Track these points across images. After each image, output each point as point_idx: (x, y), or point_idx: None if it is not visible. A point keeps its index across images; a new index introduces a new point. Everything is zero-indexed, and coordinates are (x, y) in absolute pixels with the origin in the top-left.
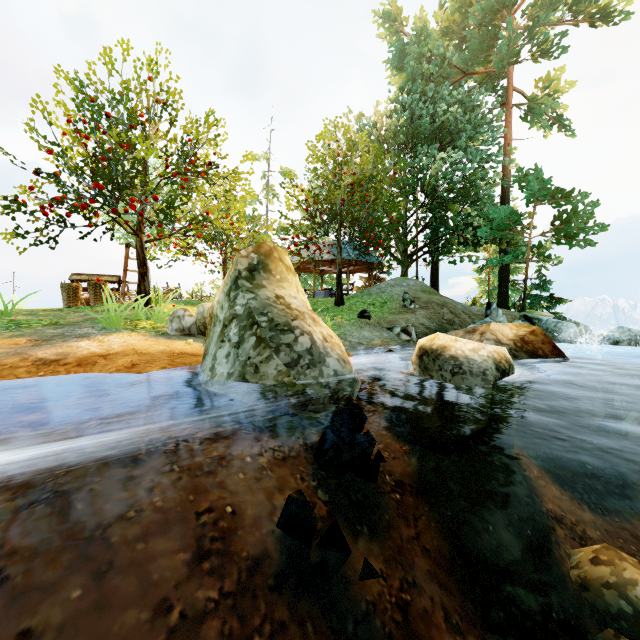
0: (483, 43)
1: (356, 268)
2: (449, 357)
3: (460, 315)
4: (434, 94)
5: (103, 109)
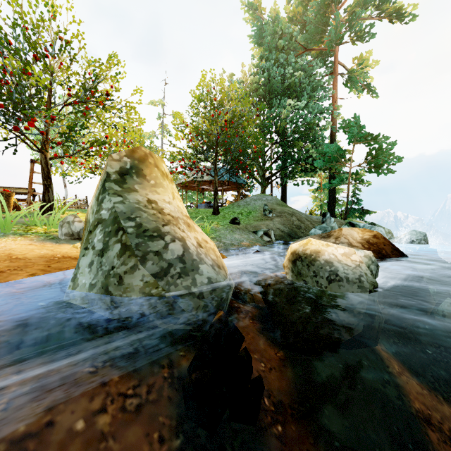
0: (318, 29)
1: (228, 187)
2: (324, 263)
3: (304, 222)
4: (284, 62)
5: (5, 38)
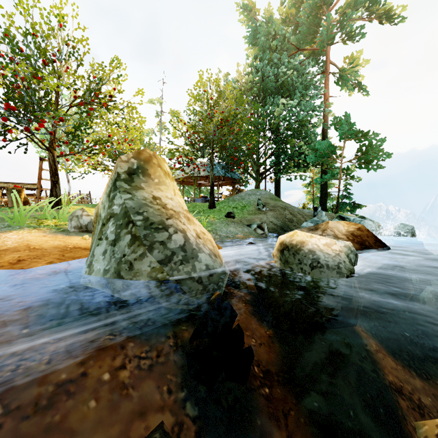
0: (310, 29)
1: (224, 182)
2: (308, 252)
3: (297, 215)
4: (278, 62)
5: (17, 45)
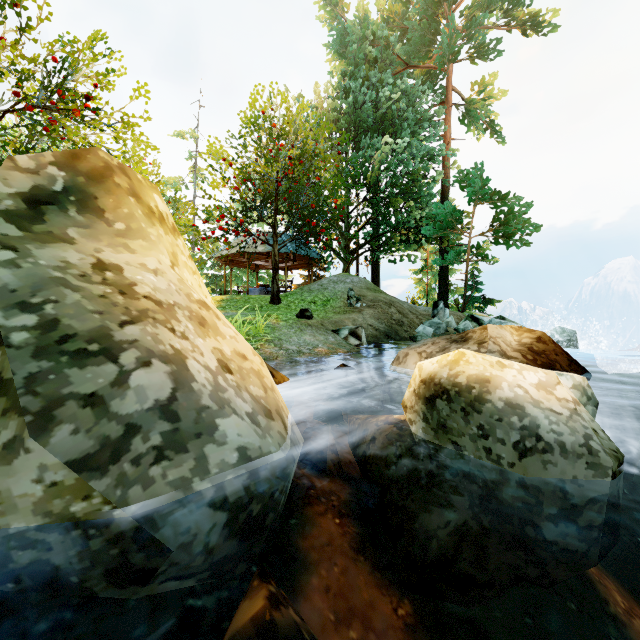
0: (424, 37)
1: (295, 263)
2: (505, 407)
3: (408, 315)
4: (377, 81)
5: None
